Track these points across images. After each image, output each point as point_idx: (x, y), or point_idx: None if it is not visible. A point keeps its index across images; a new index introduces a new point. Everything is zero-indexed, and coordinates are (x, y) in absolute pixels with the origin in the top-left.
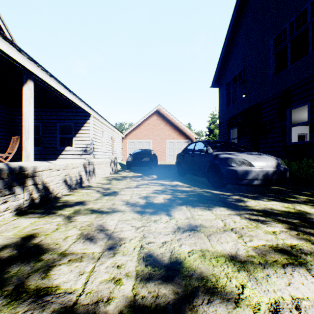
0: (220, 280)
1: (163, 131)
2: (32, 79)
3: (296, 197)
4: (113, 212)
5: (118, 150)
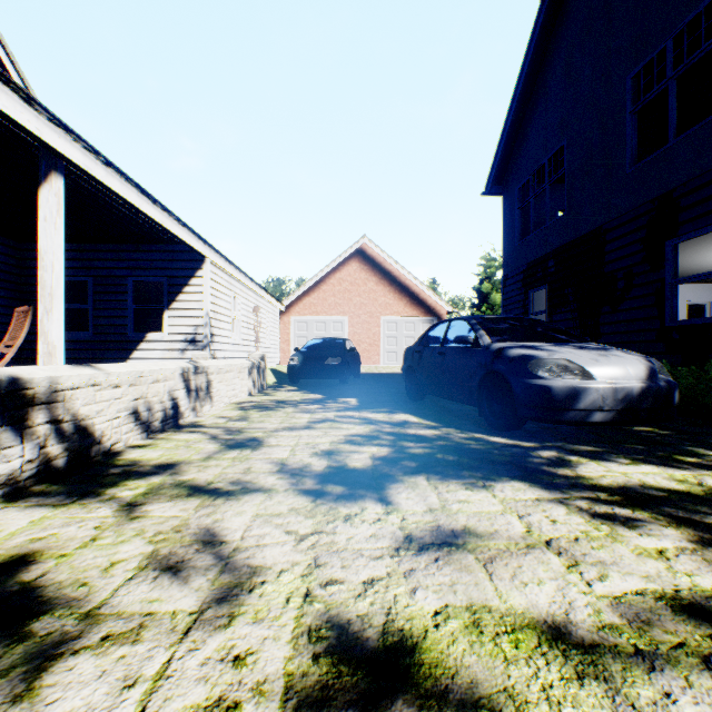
0: (528, 711)
1: (373, 296)
2: (62, 171)
3: (700, 454)
4: (244, 493)
5: (270, 341)
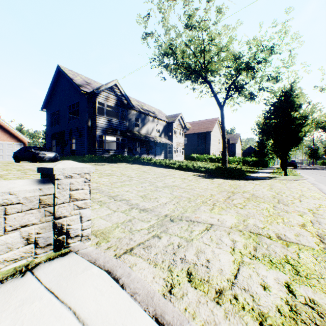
0: None
1: None
2: None
3: None
4: None
5: None
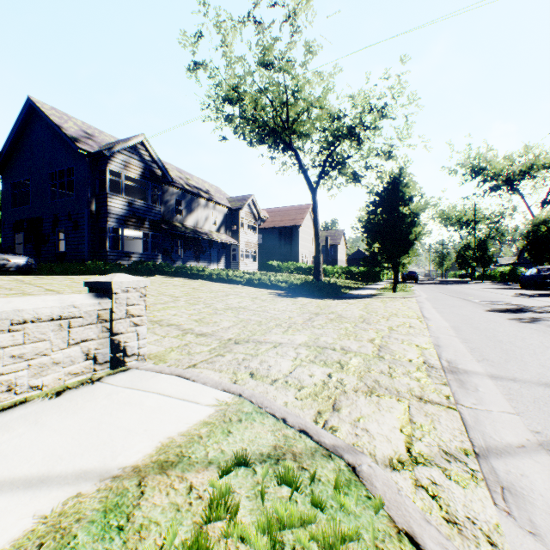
0: None
1: None
2: None
3: None
4: None
5: None
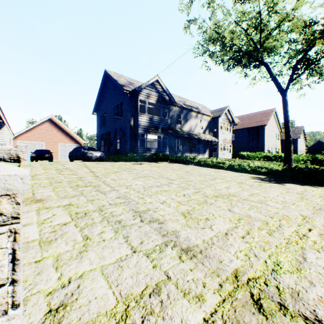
0: None
1: (56, 136)
2: None
3: None
4: None
5: None
